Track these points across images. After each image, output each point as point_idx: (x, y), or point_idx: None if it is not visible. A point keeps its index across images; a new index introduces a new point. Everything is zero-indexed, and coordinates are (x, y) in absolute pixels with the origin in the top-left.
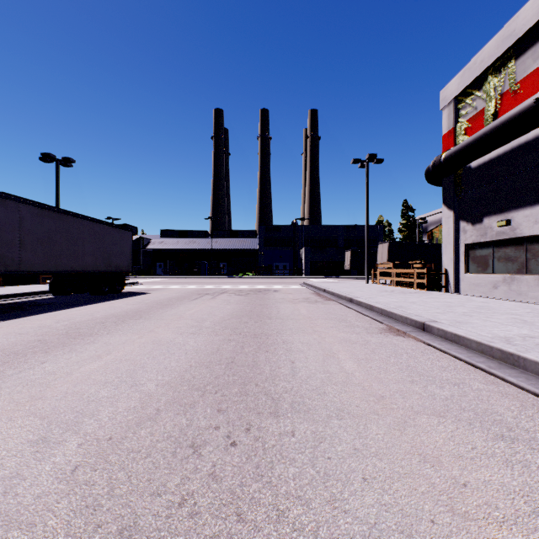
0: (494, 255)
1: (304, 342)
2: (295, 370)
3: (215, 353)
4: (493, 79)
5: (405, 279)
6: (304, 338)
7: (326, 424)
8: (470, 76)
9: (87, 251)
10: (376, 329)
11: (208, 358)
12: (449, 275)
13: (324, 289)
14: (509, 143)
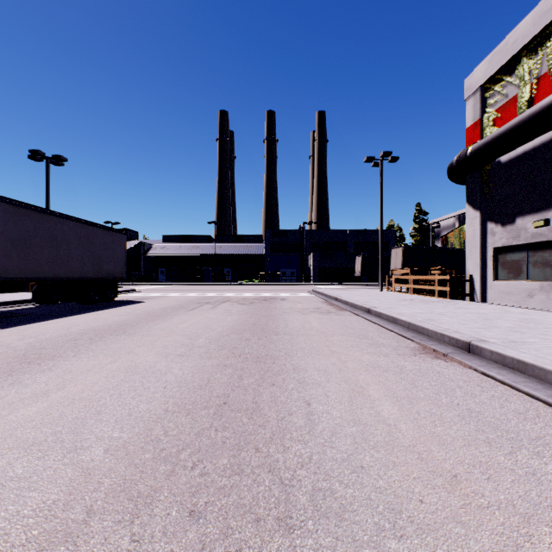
0: (529, 260)
1: (320, 369)
2: (312, 420)
3: (203, 387)
4: (527, 62)
5: (424, 286)
6: (320, 362)
7: (377, 551)
8: (500, 60)
9: (73, 255)
10: (408, 349)
11: (193, 396)
12: (474, 282)
13: (336, 297)
14: (547, 133)
